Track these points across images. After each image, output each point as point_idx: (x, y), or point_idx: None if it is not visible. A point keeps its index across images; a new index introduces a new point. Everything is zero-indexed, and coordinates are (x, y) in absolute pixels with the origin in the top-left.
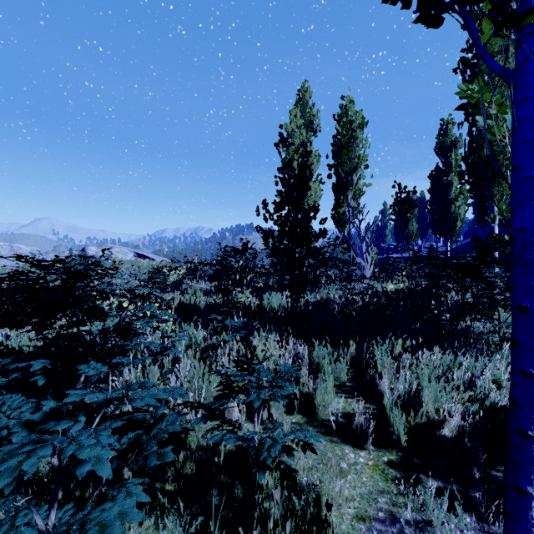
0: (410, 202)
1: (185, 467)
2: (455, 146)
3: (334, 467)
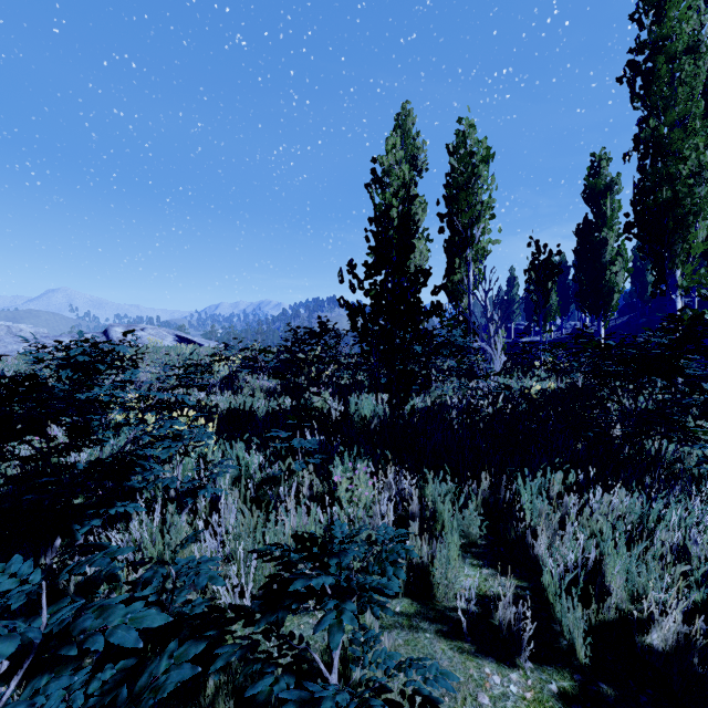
0: (552, 266)
1: (218, 701)
2: (610, 190)
3: (468, 704)
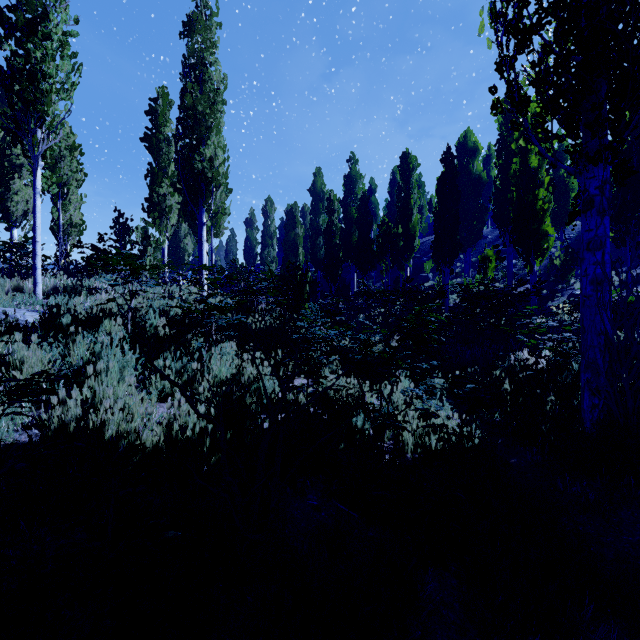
0: (128, 227)
1: None
2: None
3: None
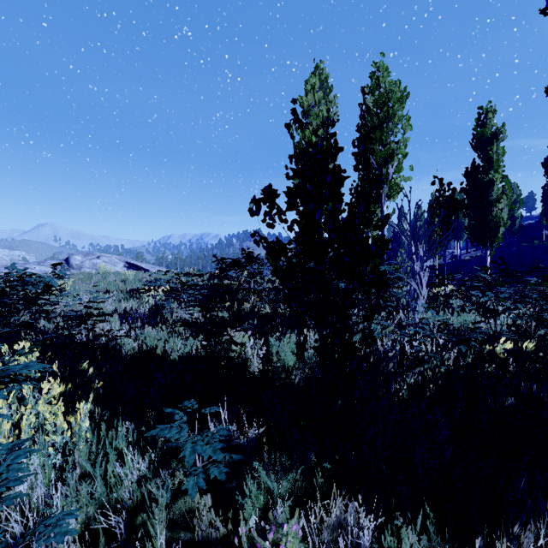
0: (455, 202)
1: None
2: (496, 138)
3: None
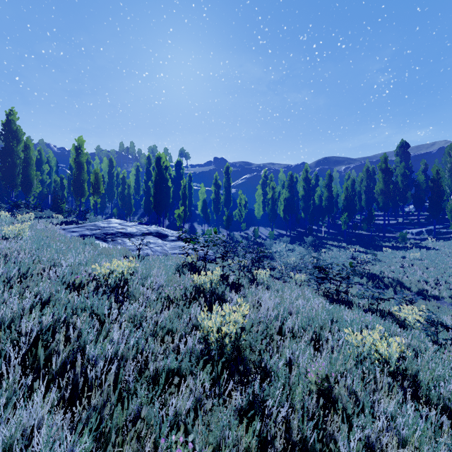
0: None
1: None
2: None
3: None
